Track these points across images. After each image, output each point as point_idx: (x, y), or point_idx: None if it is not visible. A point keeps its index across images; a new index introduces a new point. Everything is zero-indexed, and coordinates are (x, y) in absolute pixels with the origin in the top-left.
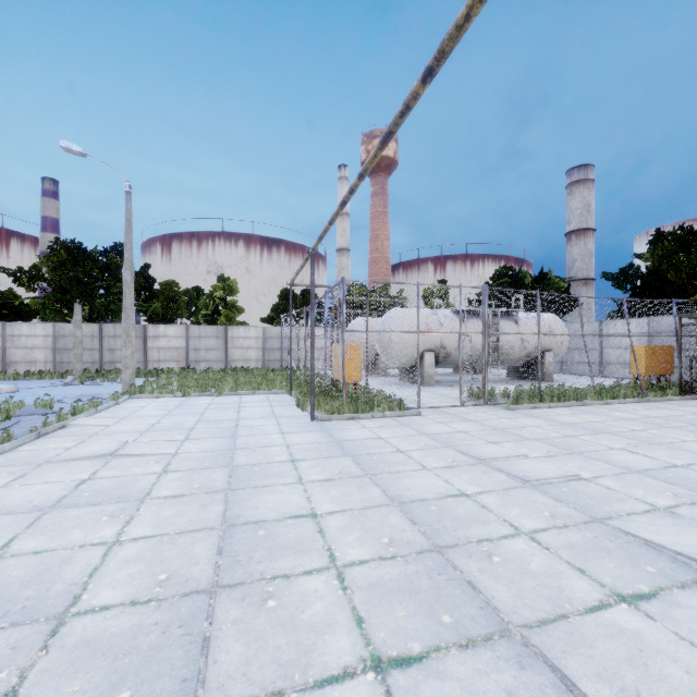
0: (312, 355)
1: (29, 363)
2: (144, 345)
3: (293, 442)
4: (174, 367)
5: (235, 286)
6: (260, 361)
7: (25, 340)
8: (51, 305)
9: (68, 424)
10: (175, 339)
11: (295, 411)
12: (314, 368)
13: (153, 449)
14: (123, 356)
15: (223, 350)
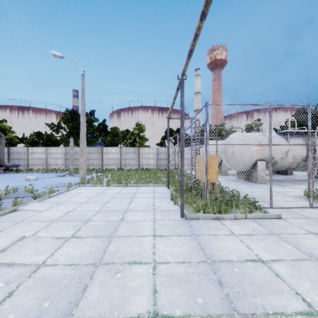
0: (181, 163)
1: (56, 165)
2: (101, 157)
3: (161, 257)
4: (115, 168)
5: (144, 128)
6: (155, 165)
7: (54, 155)
8: (65, 139)
9: (17, 208)
10: (115, 154)
11: (169, 204)
12: (183, 174)
13: (29, 253)
14: (80, 162)
15: (137, 159)
